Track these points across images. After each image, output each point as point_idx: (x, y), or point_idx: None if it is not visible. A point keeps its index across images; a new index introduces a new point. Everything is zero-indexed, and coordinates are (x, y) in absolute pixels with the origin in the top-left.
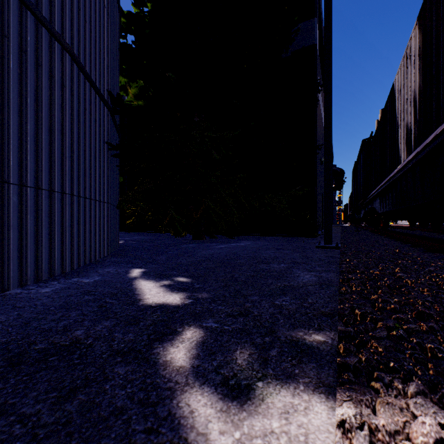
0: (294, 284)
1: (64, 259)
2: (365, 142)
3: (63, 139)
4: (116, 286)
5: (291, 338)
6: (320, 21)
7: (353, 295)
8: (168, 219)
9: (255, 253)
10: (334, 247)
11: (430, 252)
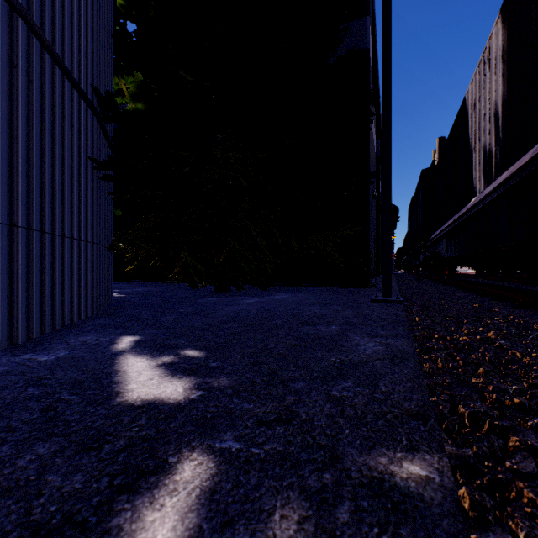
0: (354, 359)
1: (15, 324)
2: (425, 173)
3: (13, 145)
4: (87, 368)
5: (370, 474)
6: (372, 23)
7: (447, 379)
8: (181, 265)
9: (296, 310)
10: (395, 301)
11: (521, 308)
